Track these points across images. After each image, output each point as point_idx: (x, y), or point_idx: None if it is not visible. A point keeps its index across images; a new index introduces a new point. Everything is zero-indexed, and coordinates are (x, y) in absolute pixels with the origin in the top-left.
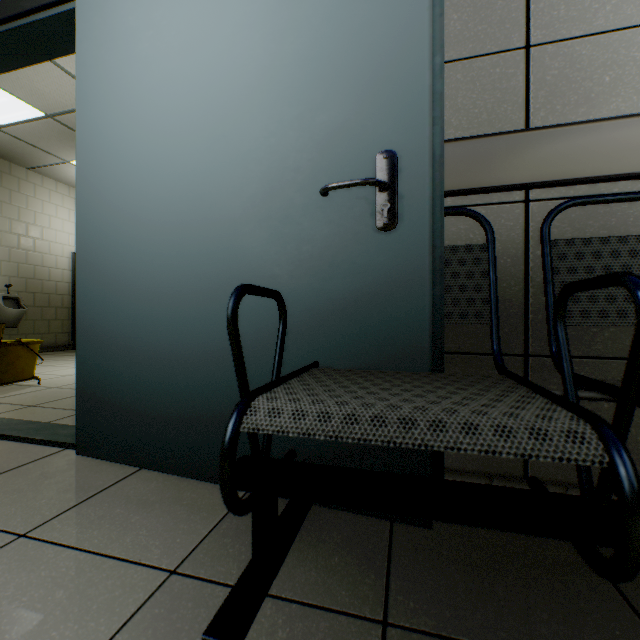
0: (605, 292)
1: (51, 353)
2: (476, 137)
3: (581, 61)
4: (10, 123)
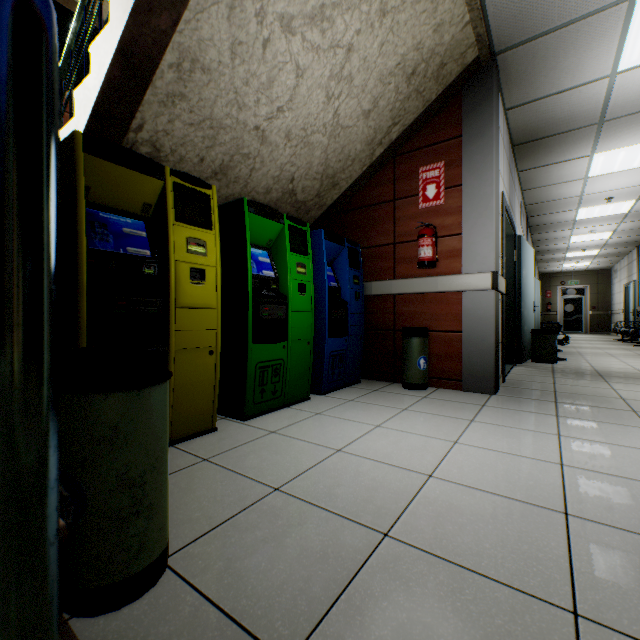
0: None
1: None
2: None
3: None
4: None
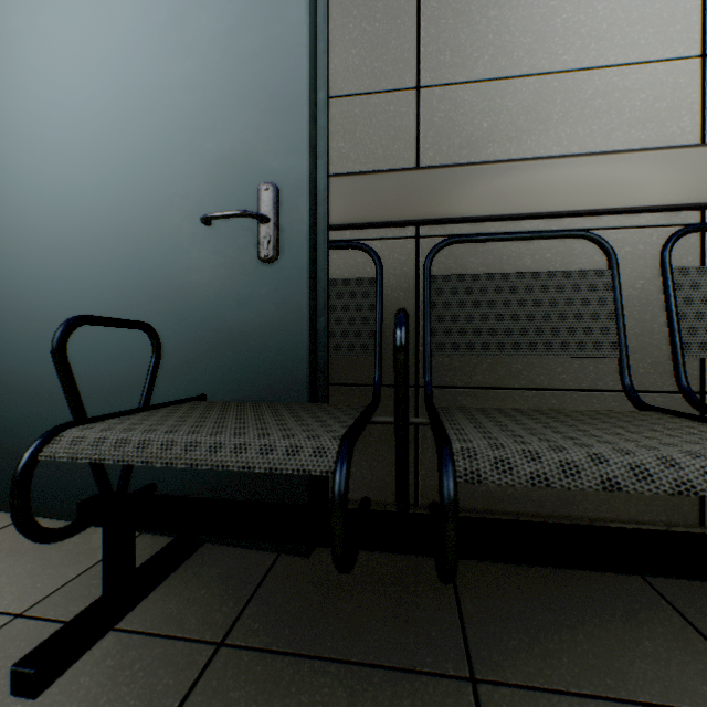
0: (473, 326)
1: None
2: (369, 173)
3: (464, 106)
4: None
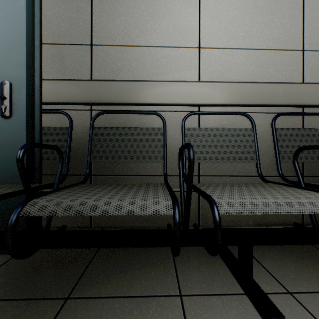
0: (109, 149)
1: None
2: (67, 80)
3: (111, 55)
4: None
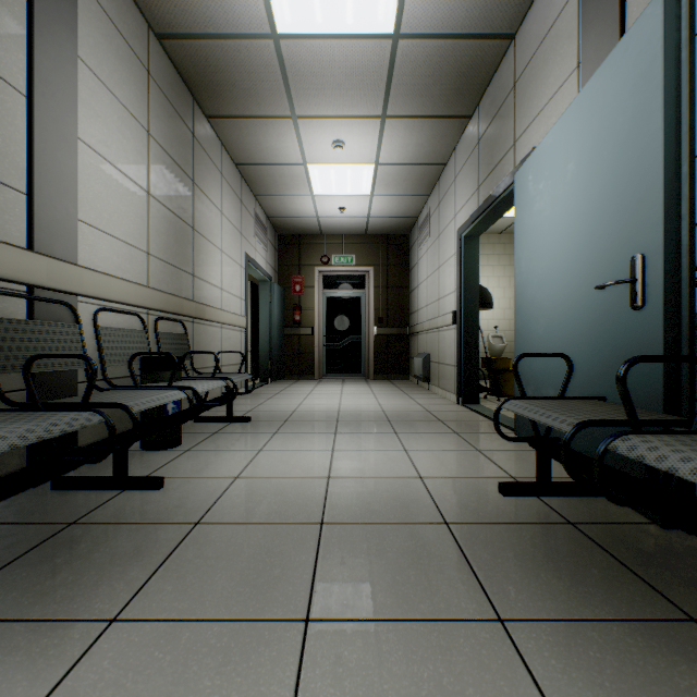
0: None
1: None
2: None
3: None
4: None
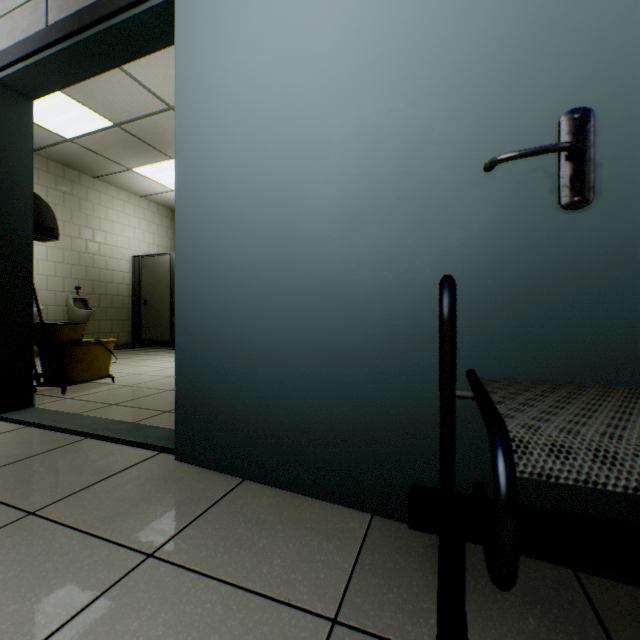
0: None
1: (114, 351)
2: None
3: None
4: (82, 134)
